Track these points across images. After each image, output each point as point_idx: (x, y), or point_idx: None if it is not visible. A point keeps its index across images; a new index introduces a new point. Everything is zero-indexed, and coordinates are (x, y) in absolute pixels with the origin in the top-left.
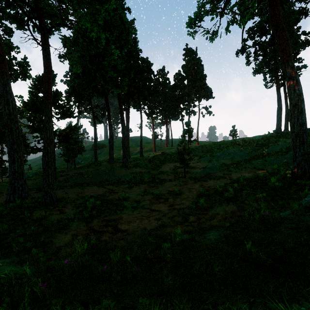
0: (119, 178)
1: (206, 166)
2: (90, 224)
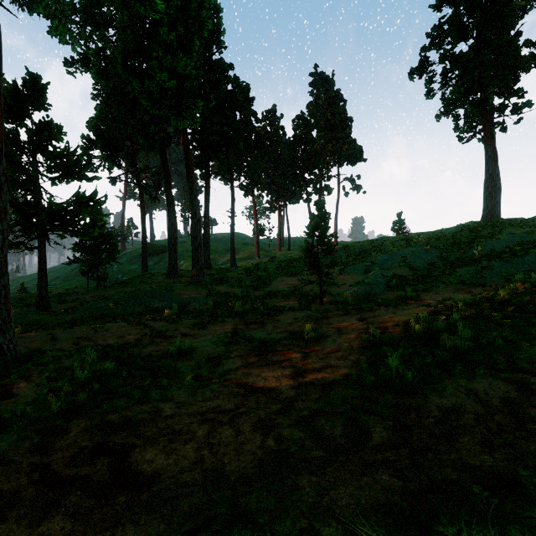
0: (183, 306)
1: (364, 280)
2: (53, 443)
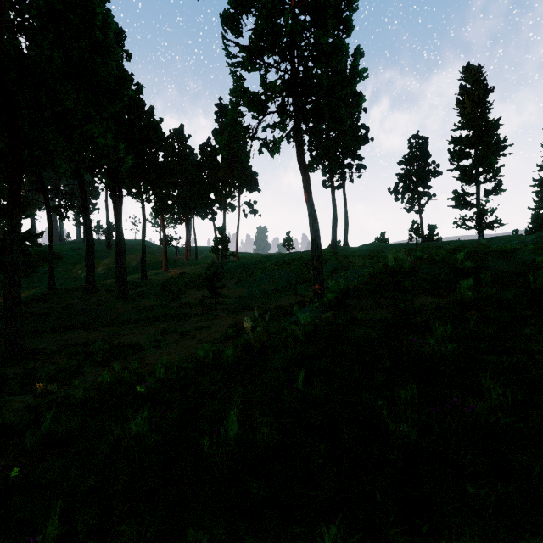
0: (118, 317)
1: (243, 295)
2: (110, 367)
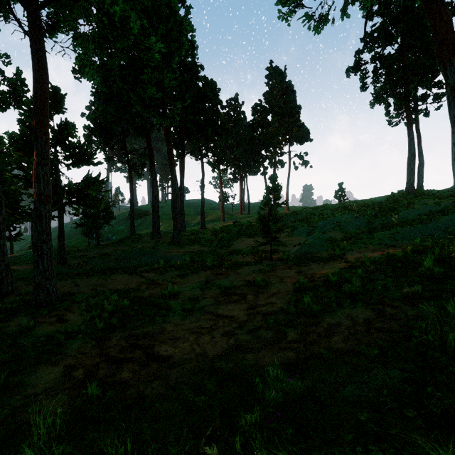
0: (167, 262)
1: (304, 242)
2: (105, 344)
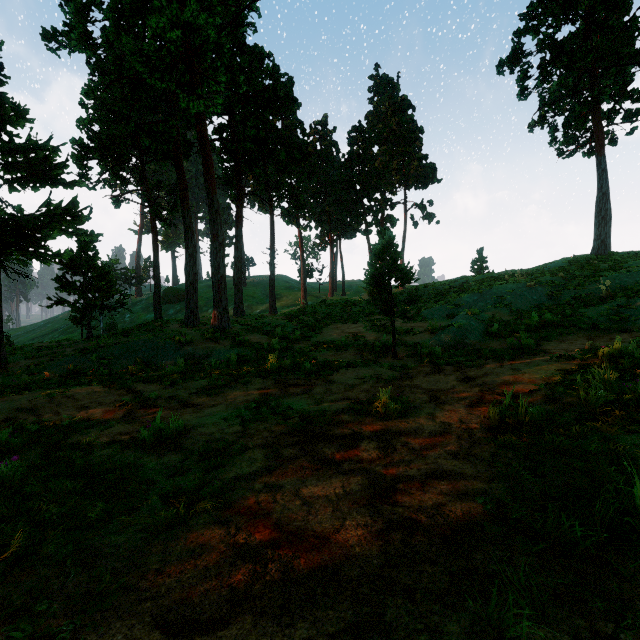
0: (196, 362)
1: (453, 325)
2: None
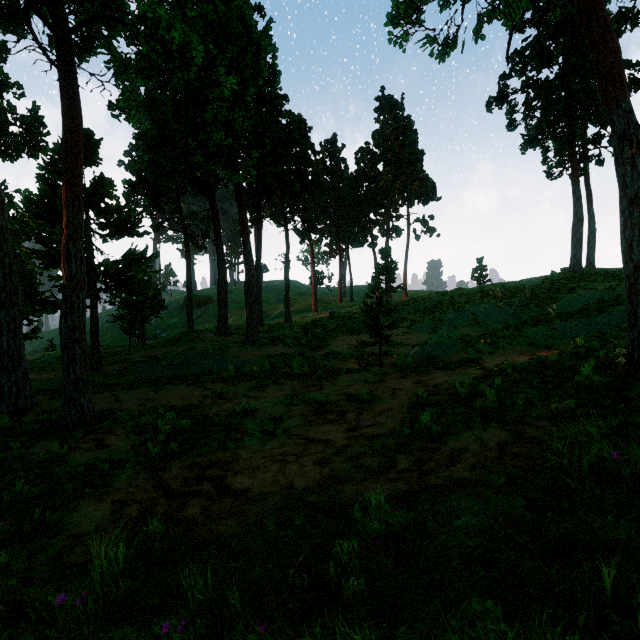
0: (239, 368)
1: (427, 342)
2: (162, 476)
